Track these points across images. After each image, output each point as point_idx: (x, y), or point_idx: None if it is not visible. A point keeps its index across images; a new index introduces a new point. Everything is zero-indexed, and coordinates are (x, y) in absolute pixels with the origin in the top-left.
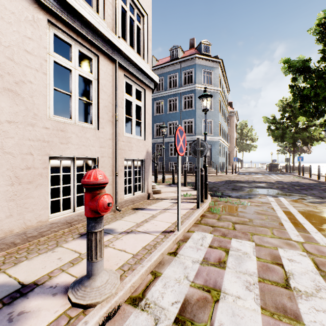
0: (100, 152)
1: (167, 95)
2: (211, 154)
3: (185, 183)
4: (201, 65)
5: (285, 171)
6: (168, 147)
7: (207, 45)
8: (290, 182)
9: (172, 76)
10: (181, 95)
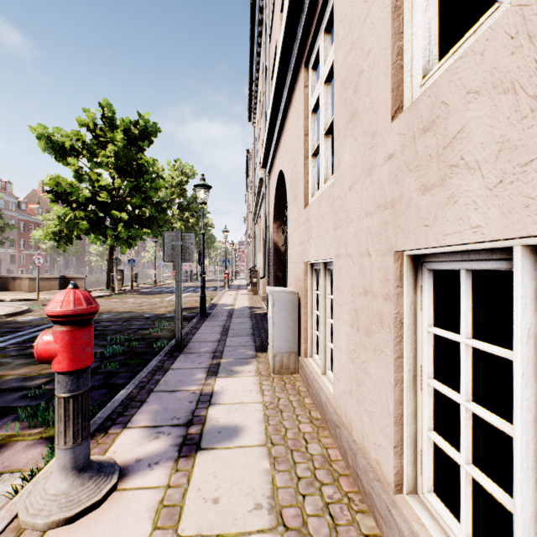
0: None
1: None
2: None
3: None
4: None
5: None
6: None
7: None
8: None
9: None
10: None
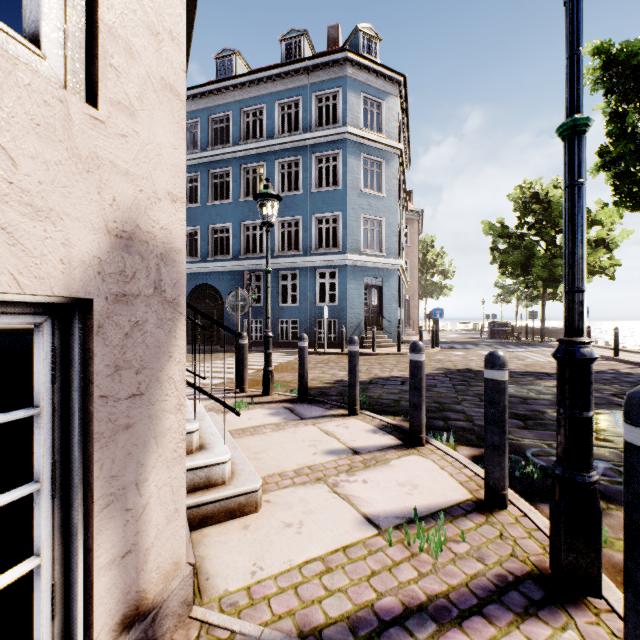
0: None
1: (275, 151)
2: (381, 299)
3: (352, 401)
4: (360, 83)
5: (525, 339)
6: (278, 282)
7: (370, 37)
8: (606, 374)
9: (287, 103)
10: (309, 152)
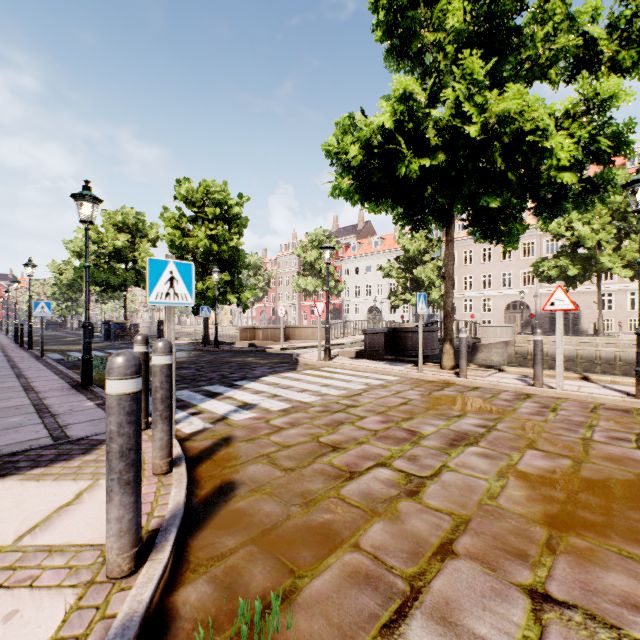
0: None
1: None
2: None
3: None
4: None
5: None
6: None
7: None
8: None
9: None
10: None
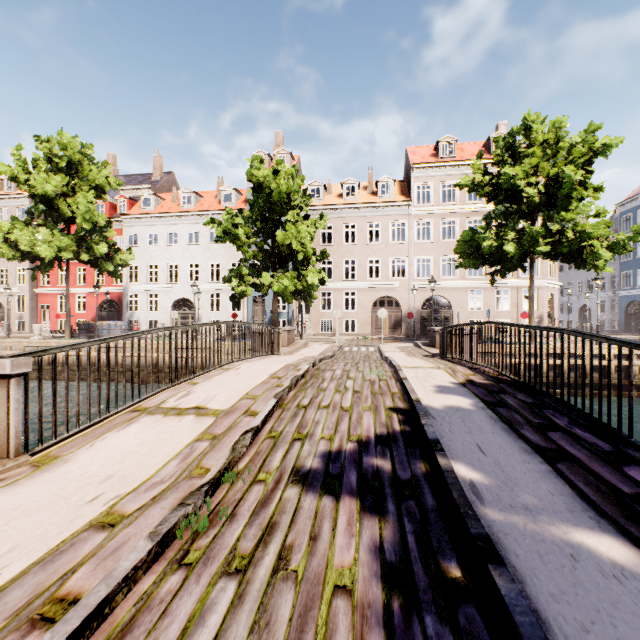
0: (510, 318)
1: None
2: None
3: None
4: None
5: None
6: None
7: None
8: None
9: None
10: None
